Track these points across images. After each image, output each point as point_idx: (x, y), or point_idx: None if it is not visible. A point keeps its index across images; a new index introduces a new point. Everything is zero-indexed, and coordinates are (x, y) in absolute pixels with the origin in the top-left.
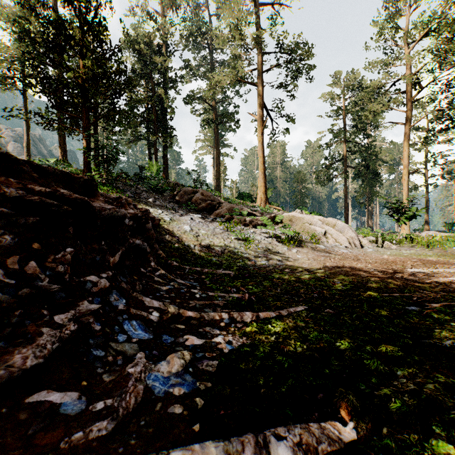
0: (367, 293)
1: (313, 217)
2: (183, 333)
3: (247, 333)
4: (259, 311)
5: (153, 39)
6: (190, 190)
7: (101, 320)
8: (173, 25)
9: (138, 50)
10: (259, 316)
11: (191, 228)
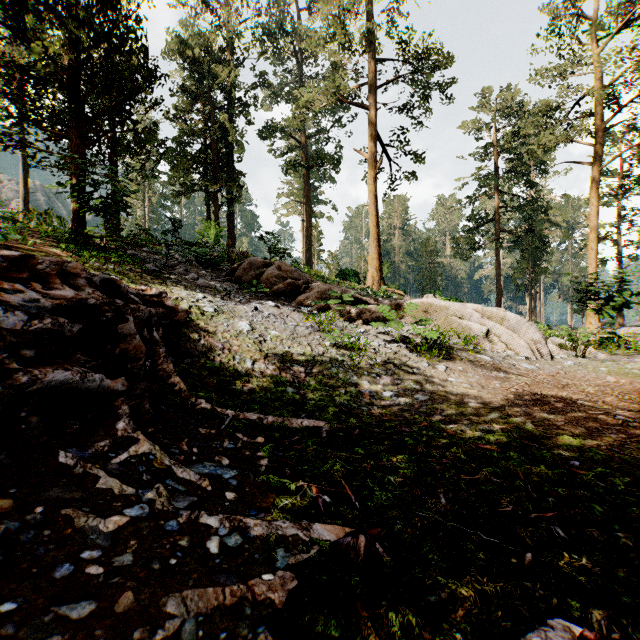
0: None
1: (465, 306)
2: None
3: None
4: None
5: (211, 40)
6: (259, 261)
7: None
8: (243, 21)
9: (189, 55)
10: None
11: (252, 326)
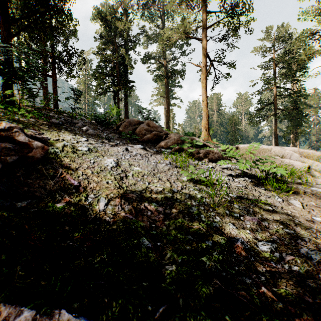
0: None
1: (284, 149)
2: None
3: None
4: None
5: (115, 9)
6: (135, 120)
7: None
8: None
9: (103, 17)
10: None
11: (117, 163)
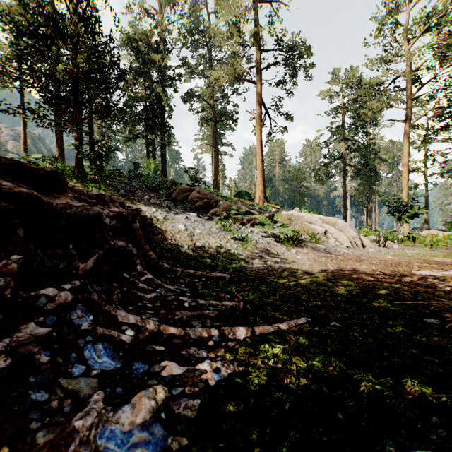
0: (376, 300)
1: (313, 216)
2: (161, 357)
3: (239, 354)
4: (255, 323)
5: (151, 36)
6: (186, 188)
7: (52, 347)
8: (171, 22)
9: (135, 47)
10: (254, 332)
11: (186, 227)
